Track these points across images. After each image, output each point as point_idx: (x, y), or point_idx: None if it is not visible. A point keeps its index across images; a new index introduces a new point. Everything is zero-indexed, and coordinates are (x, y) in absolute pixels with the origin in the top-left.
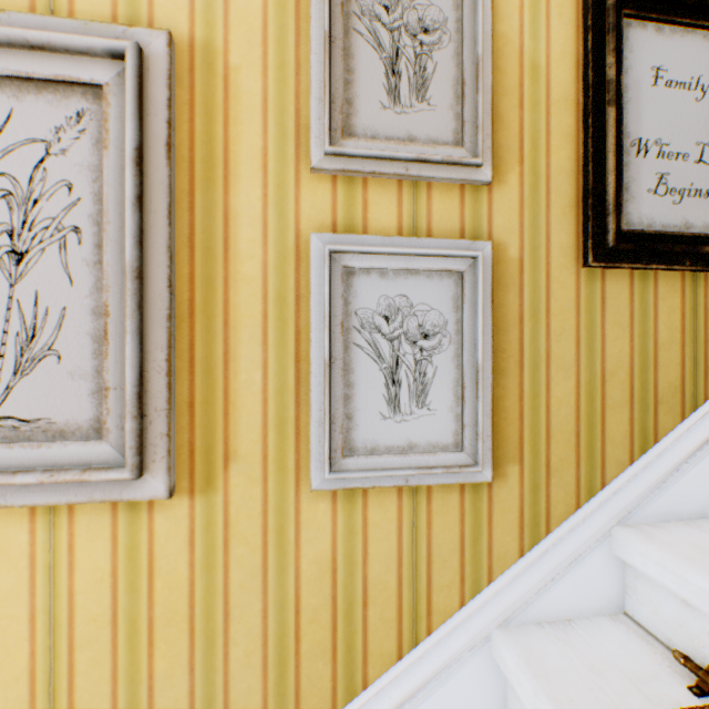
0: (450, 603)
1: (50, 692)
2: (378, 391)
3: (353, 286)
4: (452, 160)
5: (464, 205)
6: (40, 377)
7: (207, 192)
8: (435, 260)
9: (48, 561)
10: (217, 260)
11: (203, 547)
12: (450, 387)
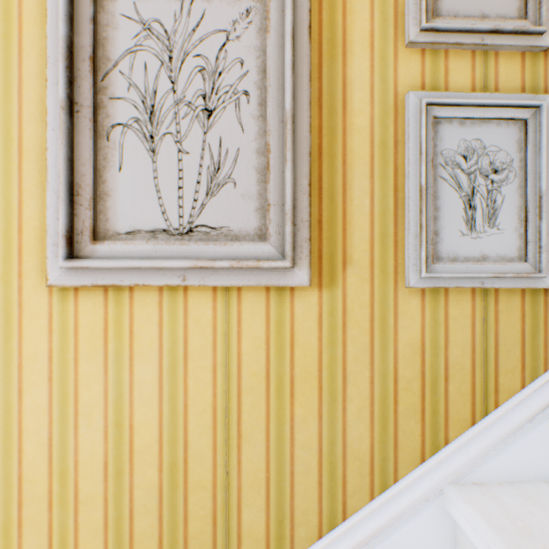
0: (512, 384)
1: (225, 423)
2: (457, 214)
3: (439, 133)
4: (521, 29)
5: (524, 69)
6: (222, 198)
7: (330, 65)
8: (504, 111)
9: (224, 330)
10: (337, 116)
11: (327, 328)
12: (514, 212)
